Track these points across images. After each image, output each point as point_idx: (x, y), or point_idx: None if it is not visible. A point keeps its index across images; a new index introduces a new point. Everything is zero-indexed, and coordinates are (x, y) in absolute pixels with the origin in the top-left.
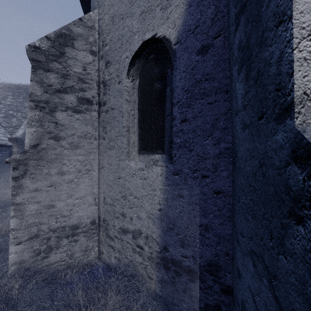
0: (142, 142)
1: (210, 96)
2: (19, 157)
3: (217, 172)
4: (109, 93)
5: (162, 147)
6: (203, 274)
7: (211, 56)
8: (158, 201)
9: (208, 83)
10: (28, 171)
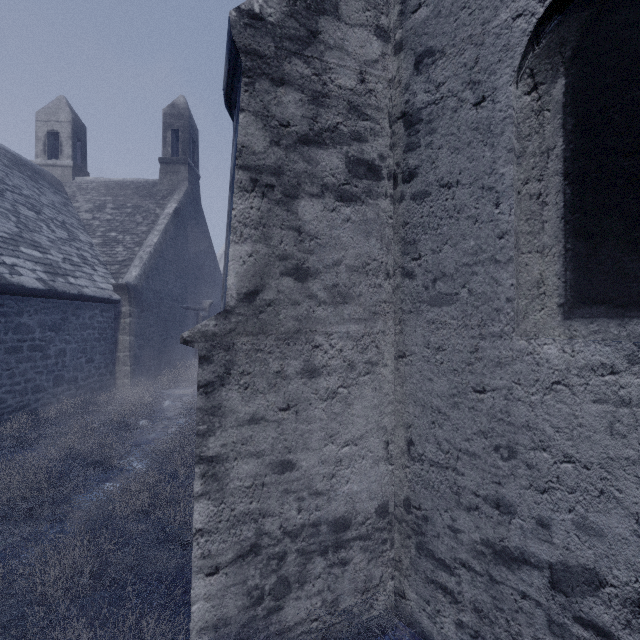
0: (587, 279)
1: None
2: (214, 326)
3: None
4: (432, 141)
5: None
6: None
7: None
8: None
9: None
10: (235, 367)
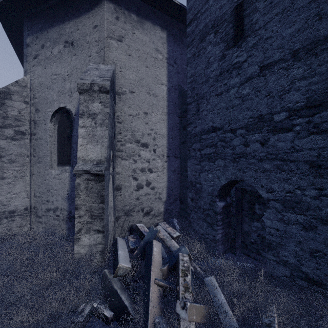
0: (59, 160)
1: None
2: None
3: None
4: (38, 128)
5: (70, 163)
6: None
7: None
8: (67, 190)
9: None
10: None
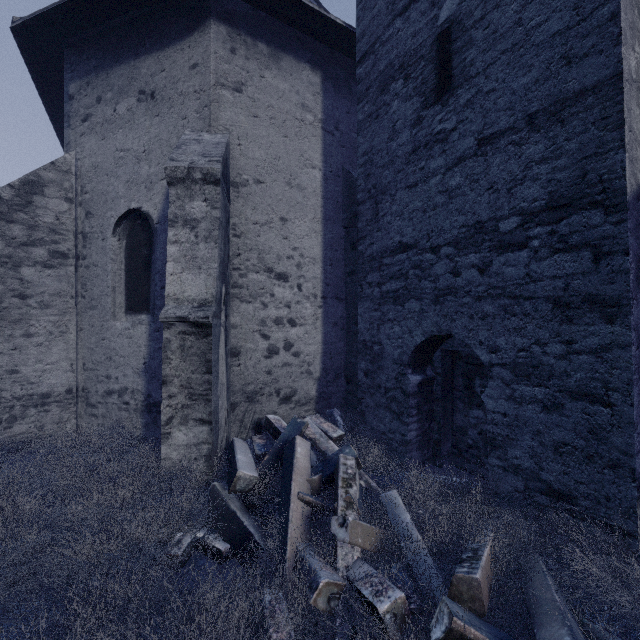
0: (129, 303)
1: None
2: None
3: None
4: (91, 247)
5: (148, 309)
6: None
7: None
8: (143, 356)
9: None
10: None
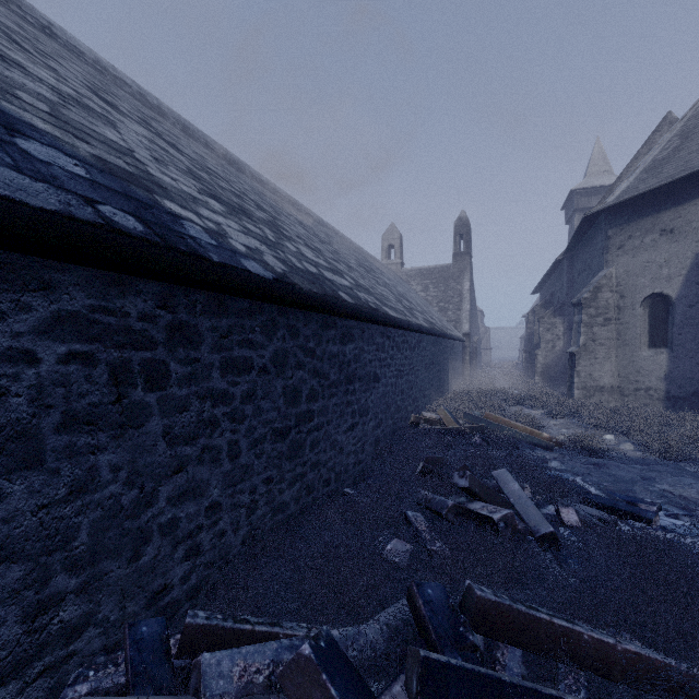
0: (651, 342)
1: (693, 326)
2: (577, 350)
3: (697, 356)
4: (623, 314)
5: (666, 345)
6: (690, 398)
7: (694, 310)
8: (663, 371)
9: (692, 320)
10: (581, 357)
